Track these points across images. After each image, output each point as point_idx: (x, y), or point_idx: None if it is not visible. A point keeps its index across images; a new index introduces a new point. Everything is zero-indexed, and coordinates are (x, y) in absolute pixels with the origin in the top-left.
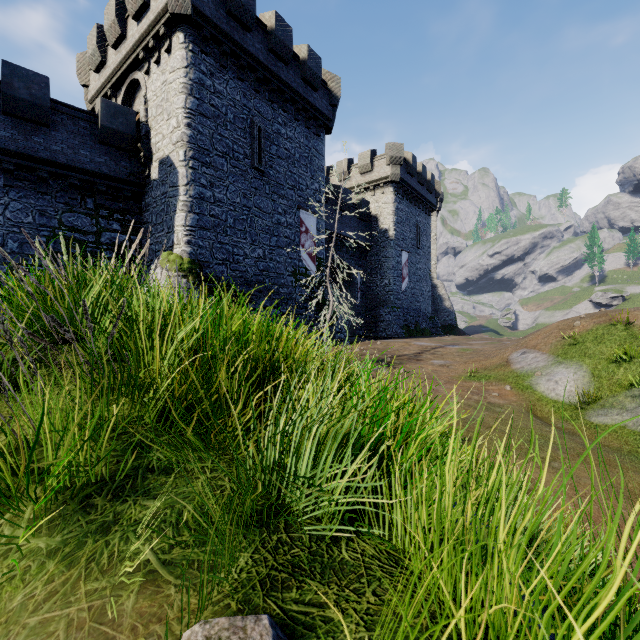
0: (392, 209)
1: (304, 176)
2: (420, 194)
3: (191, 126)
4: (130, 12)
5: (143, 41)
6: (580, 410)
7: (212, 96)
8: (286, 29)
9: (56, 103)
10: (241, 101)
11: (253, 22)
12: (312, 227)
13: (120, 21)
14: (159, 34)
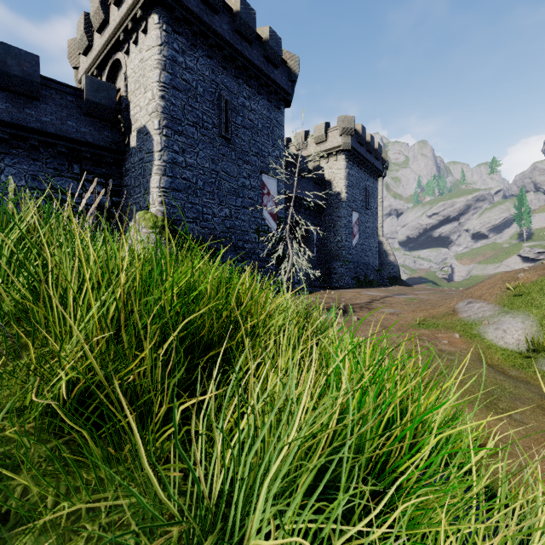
0: (344, 174)
1: (266, 144)
2: (369, 161)
3: (165, 98)
4: None
5: (123, 24)
6: (530, 358)
7: (184, 71)
8: (250, 12)
9: (46, 79)
10: (210, 76)
11: (220, 5)
12: (273, 189)
13: (103, 8)
14: (137, 17)
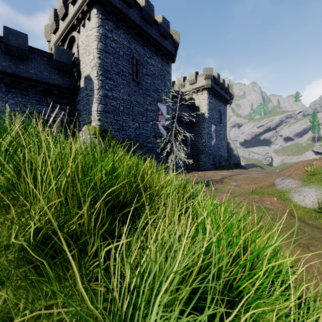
0: (207, 102)
1: (160, 85)
2: (221, 94)
3: (100, 58)
4: (69, 0)
5: (76, 15)
6: (320, 213)
7: (111, 42)
8: (151, 6)
9: (31, 48)
10: (127, 45)
11: (133, 3)
12: (164, 112)
13: (65, 5)
14: (84, 10)
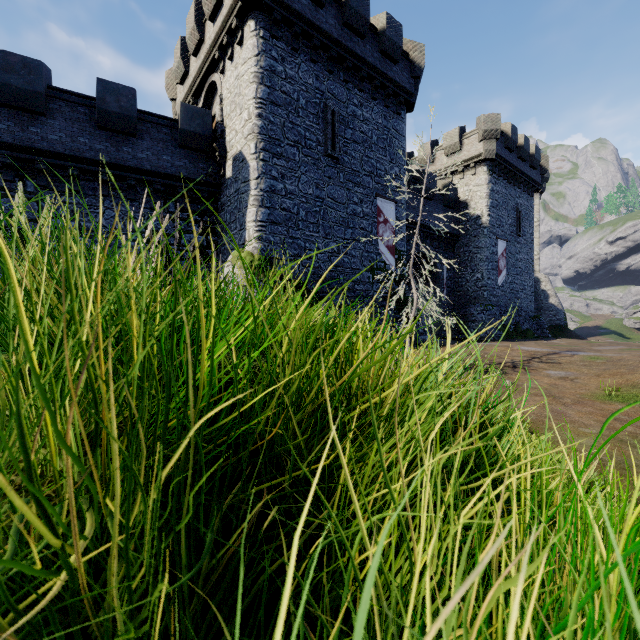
0: (486, 191)
1: (382, 160)
2: (521, 172)
3: (262, 116)
4: (206, 14)
5: (218, 40)
6: None
7: (283, 82)
8: None
9: (142, 113)
10: (313, 85)
11: None
12: (391, 216)
13: (199, 26)
14: (232, 28)
